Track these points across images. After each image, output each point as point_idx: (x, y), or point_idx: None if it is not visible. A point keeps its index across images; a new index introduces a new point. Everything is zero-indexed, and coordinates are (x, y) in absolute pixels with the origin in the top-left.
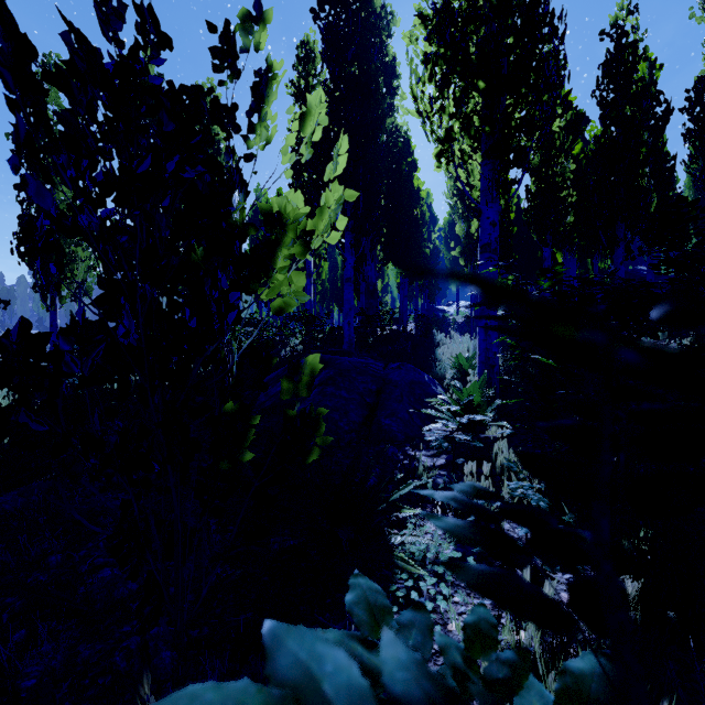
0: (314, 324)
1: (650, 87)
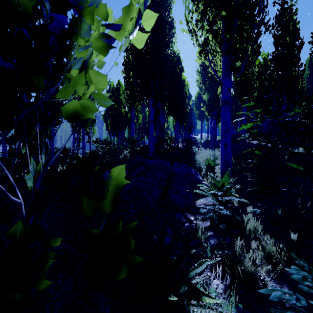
0: (135, 143)
1: (299, 27)
